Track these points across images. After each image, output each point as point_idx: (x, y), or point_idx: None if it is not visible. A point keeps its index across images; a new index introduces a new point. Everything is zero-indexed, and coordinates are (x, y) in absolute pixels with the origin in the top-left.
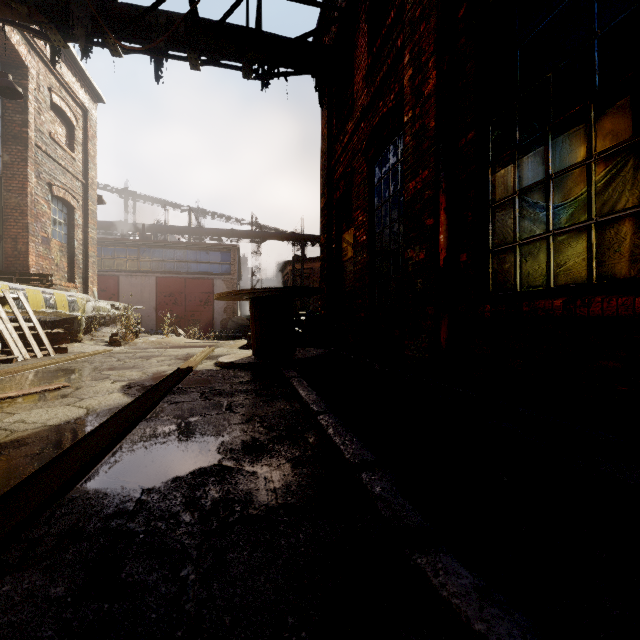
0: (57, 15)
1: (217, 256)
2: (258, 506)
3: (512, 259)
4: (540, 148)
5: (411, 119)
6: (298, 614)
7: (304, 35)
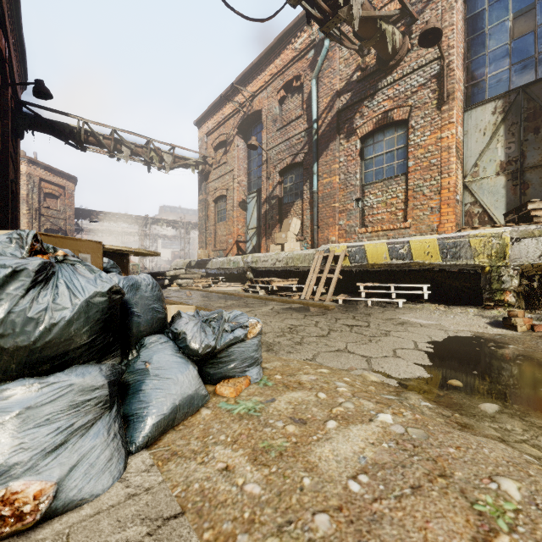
0: (317, 20)
1: None
2: None
3: None
4: None
5: None
6: None
7: None
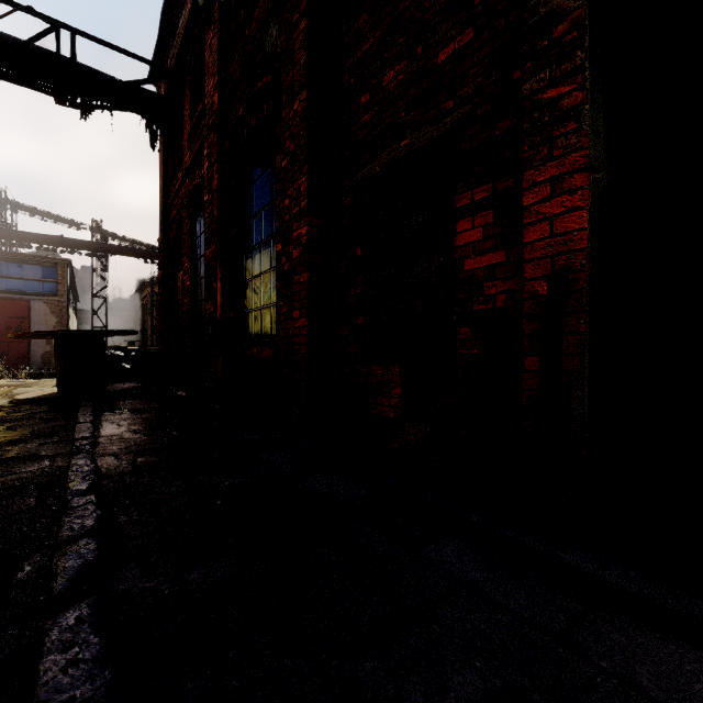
0: None
1: (36, 271)
2: (5, 457)
3: (252, 320)
4: (259, 254)
5: (208, 201)
6: (6, 472)
7: (128, 82)
